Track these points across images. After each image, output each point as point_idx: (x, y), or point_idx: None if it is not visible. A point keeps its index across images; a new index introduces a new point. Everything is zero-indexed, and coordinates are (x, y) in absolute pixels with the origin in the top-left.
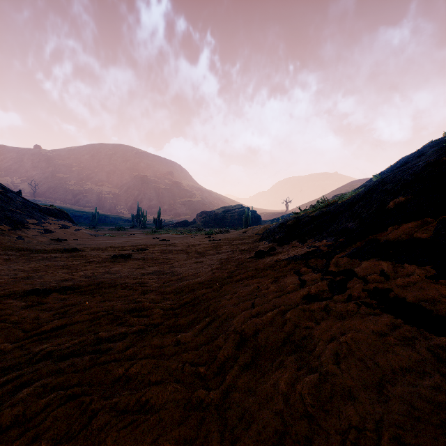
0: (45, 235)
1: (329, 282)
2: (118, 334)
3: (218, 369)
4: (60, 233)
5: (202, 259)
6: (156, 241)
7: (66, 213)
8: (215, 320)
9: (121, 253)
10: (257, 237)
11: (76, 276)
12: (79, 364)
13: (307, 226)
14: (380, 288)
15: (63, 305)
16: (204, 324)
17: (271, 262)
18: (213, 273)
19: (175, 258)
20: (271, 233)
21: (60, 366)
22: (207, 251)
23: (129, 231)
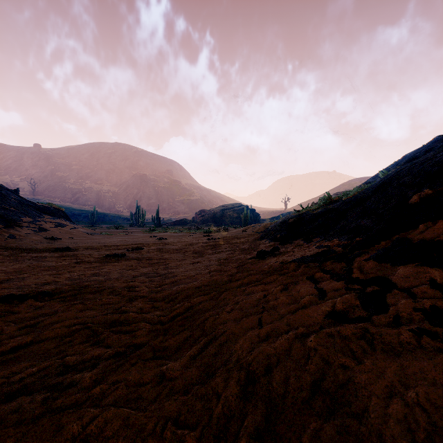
0: (39, 234)
1: (359, 294)
2: (90, 359)
3: (215, 439)
4: (55, 231)
5: (200, 259)
6: (153, 240)
7: (63, 211)
8: (212, 343)
9: (115, 252)
10: (257, 236)
11: (60, 278)
12: (25, 409)
13: (311, 224)
14: (441, 308)
15: (35, 315)
16: (198, 348)
17: (276, 264)
18: (211, 276)
19: (172, 258)
20: (272, 232)
21: (1, 412)
22: (205, 251)
23: (128, 229)
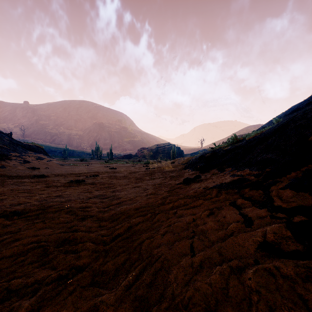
0: (23, 165)
1: (287, 224)
2: (33, 283)
3: None
4: (36, 163)
5: (139, 184)
6: (106, 169)
7: (42, 148)
8: (147, 271)
9: (77, 178)
10: (182, 166)
11: (31, 200)
12: None
13: (223, 157)
14: None
15: (1, 233)
16: (133, 276)
17: (200, 189)
18: (148, 198)
19: (119, 183)
20: (193, 163)
21: None
22: (144, 177)
23: (89, 161)
